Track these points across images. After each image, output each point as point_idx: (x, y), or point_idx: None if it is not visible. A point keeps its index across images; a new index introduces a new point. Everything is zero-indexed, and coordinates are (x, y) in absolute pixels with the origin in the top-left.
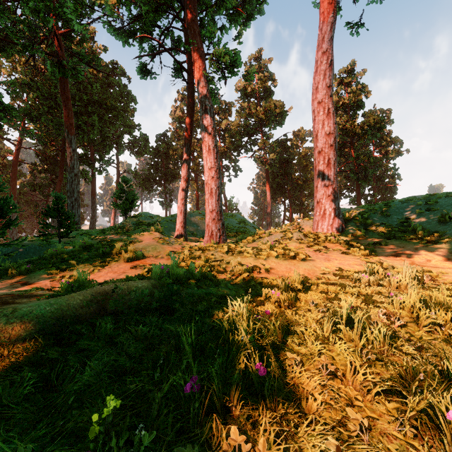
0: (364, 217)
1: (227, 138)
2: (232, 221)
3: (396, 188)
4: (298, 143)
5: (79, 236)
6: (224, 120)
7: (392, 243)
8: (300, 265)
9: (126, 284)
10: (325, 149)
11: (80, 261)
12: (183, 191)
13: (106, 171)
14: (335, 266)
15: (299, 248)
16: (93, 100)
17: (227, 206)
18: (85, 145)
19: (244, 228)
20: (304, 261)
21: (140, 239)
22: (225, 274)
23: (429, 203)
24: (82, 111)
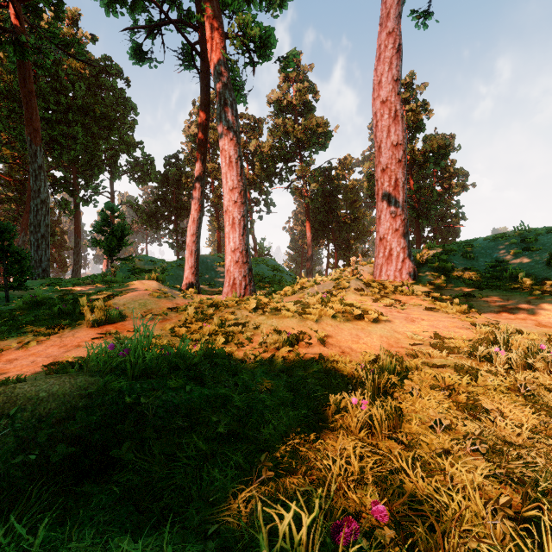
0: (441, 260)
1: (256, 163)
2: (263, 267)
3: (459, 230)
4: (344, 173)
5: (44, 287)
6: (253, 140)
7: (488, 294)
8: (372, 330)
9: (6, 393)
10: (392, 166)
11: (15, 326)
12: (194, 224)
13: (95, 202)
14: (427, 331)
15: (362, 302)
16: (76, 105)
17: (256, 250)
18: (66, 165)
19: (279, 277)
20: (376, 323)
21: (125, 290)
22: (251, 348)
23: (526, 241)
24: (59, 119)
